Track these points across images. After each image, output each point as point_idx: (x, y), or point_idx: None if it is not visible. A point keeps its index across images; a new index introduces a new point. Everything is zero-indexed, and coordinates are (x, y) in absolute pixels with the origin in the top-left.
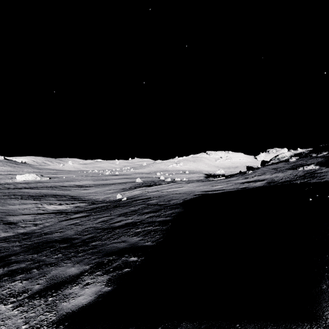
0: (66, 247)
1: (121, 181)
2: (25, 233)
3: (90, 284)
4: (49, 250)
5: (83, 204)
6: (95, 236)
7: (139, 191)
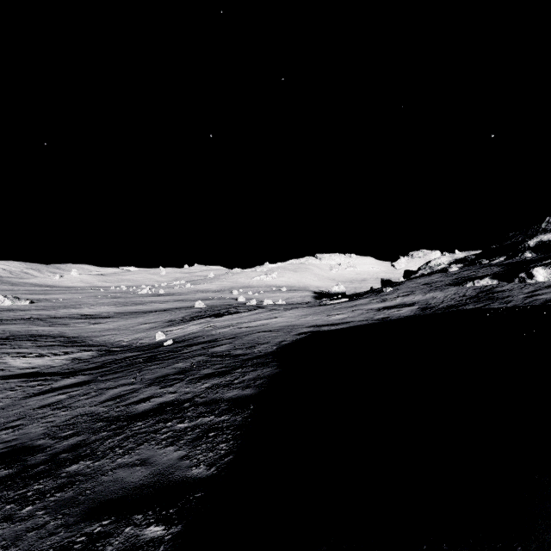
0: (4, 481)
1: (168, 305)
2: None
3: None
4: None
5: (87, 354)
6: (86, 441)
7: (199, 326)
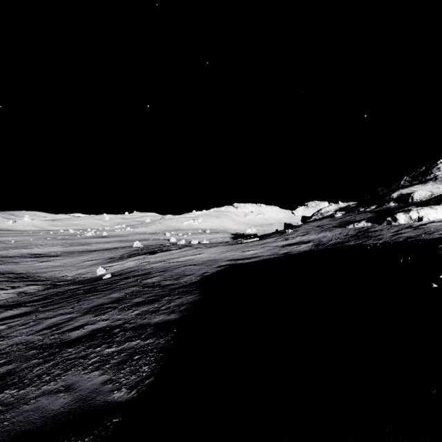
0: None
1: (110, 245)
2: None
3: None
4: None
5: (33, 288)
6: (15, 370)
7: (135, 262)
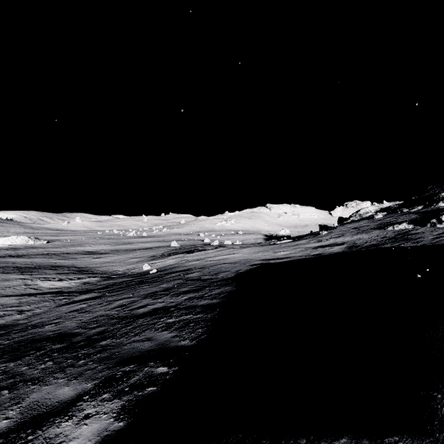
0: (61, 349)
1: (150, 245)
2: (3, 326)
3: (90, 417)
4: (34, 355)
5: (94, 279)
6: (108, 330)
7: (175, 260)
